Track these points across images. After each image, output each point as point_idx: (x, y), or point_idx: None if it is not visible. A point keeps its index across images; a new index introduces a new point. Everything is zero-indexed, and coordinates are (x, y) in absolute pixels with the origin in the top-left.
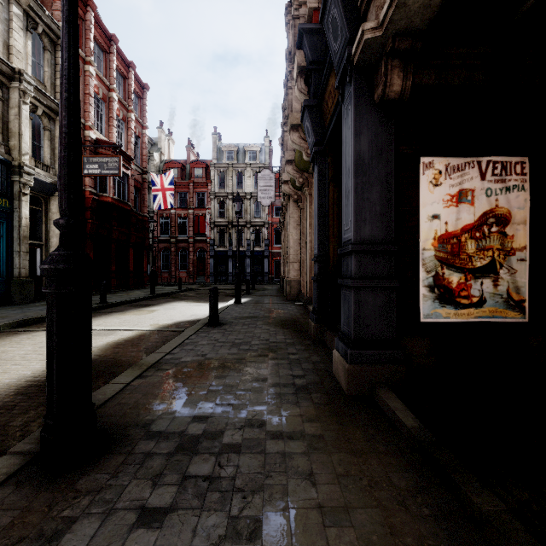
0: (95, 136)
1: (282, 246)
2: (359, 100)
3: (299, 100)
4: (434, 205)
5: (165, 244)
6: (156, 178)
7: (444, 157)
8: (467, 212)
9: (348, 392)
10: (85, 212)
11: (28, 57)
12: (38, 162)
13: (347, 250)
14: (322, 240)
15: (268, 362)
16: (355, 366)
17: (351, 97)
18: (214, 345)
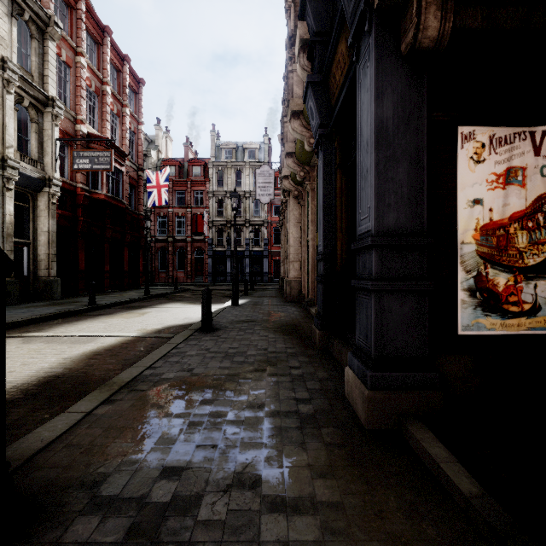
0: (87, 131)
1: (282, 246)
2: (381, 52)
3: (302, 79)
4: (476, 186)
5: (163, 243)
6: (152, 175)
7: (487, 126)
8: (516, 196)
9: (368, 425)
10: (76, 209)
11: (13, 45)
12: (25, 156)
13: (366, 244)
14: (328, 235)
15: (266, 379)
16: (377, 392)
17: (370, 50)
18: (204, 357)
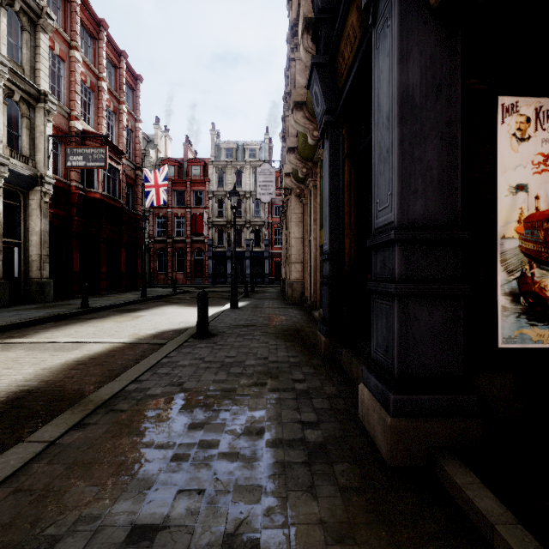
0: (82, 128)
1: (283, 246)
2: (406, 5)
3: (305, 63)
4: (519, 169)
5: (162, 244)
6: (149, 174)
7: (533, 96)
8: None
9: (391, 461)
10: (71, 208)
11: (3, 36)
12: (15, 152)
13: (386, 238)
14: (335, 232)
15: (266, 396)
16: (402, 420)
17: (392, 4)
18: (197, 367)
